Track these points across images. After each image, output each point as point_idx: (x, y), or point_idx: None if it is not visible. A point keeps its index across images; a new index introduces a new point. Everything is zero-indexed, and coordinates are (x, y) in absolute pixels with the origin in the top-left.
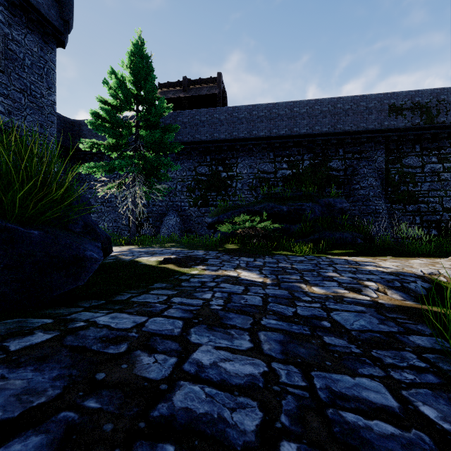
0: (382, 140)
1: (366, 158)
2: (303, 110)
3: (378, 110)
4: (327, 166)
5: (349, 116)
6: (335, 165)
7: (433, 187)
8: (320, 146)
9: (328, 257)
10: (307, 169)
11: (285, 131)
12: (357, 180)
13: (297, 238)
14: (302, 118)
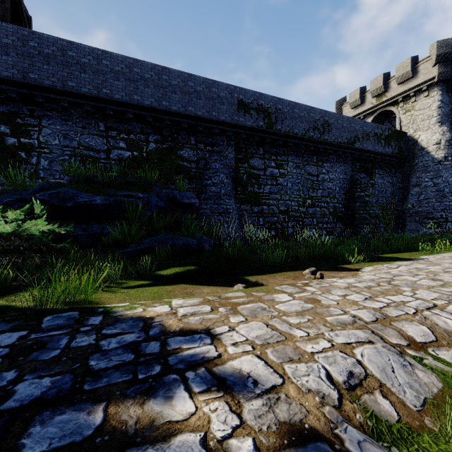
0: (232, 136)
1: (218, 153)
2: (147, 74)
3: (229, 101)
4: (177, 154)
5: (201, 100)
6: (187, 154)
7: (272, 190)
8: (169, 127)
9: (111, 316)
10: (153, 154)
11: (121, 95)
12: (209, 174)
13: (115, 249)
14: (146, 85)
